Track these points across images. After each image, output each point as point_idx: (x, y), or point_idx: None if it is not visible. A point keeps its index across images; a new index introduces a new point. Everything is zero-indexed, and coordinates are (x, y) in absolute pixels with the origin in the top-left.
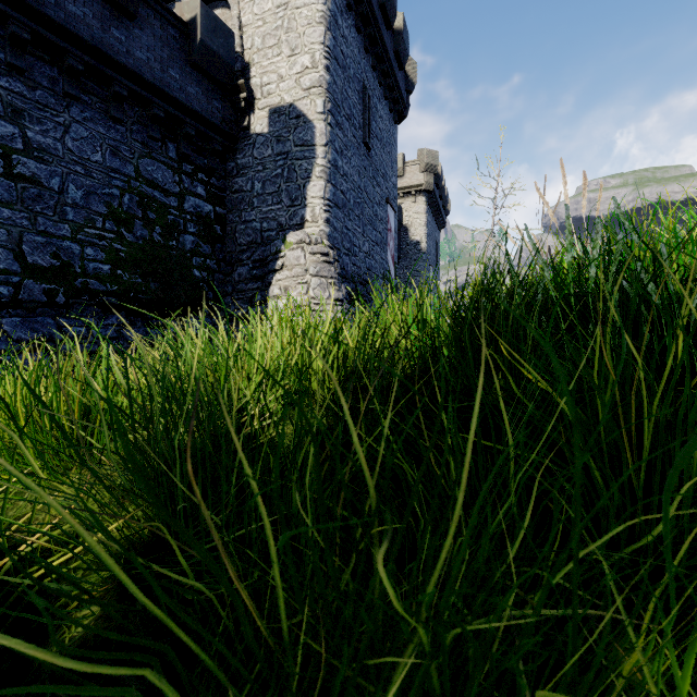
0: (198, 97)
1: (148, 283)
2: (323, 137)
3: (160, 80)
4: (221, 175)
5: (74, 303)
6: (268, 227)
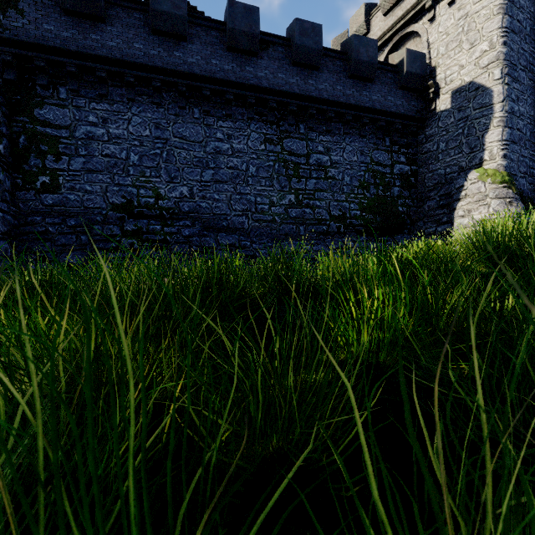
0: (403, 105)
1: (376, 218)
2: (500, 96)
3: (383, 105)
4: (414, 146)
5: (346, 231)
6: (450, 171)
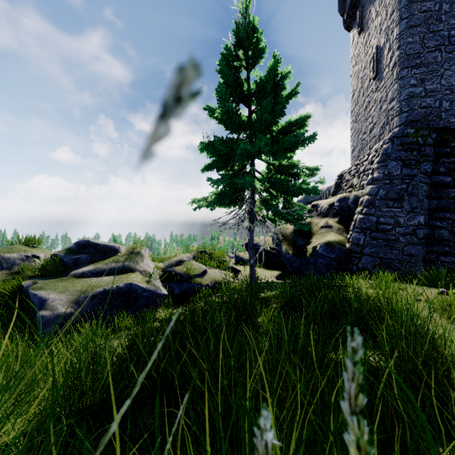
0: None
1: None
2: None
3: None
4: None
5: None
6: None
